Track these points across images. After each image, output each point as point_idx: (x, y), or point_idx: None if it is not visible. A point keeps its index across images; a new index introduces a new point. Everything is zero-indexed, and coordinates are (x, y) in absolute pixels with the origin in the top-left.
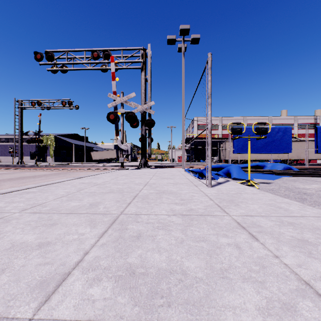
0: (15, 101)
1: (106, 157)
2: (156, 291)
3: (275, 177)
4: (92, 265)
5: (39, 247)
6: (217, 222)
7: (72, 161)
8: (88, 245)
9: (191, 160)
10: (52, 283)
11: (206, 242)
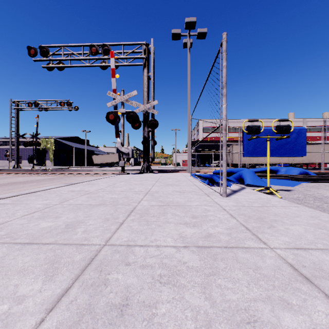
0: (11, 102)
1: (107, 161)
2: None
3: (294, 183)
4: None
5: None
6: (257, 266)
7: (73, 165)
8: None
9: (196, 164)
10: None
11: (256, 326)
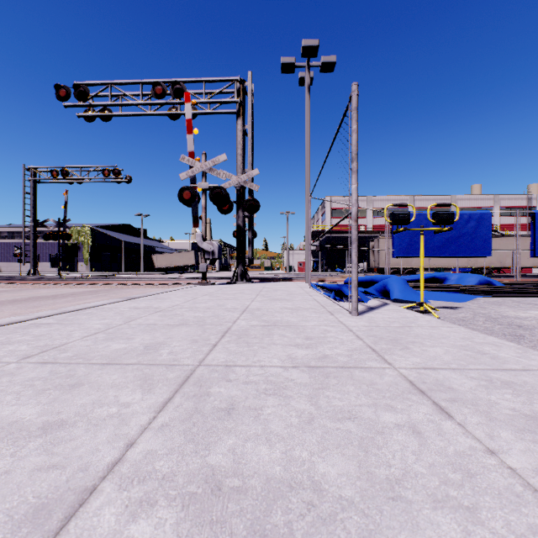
0: (24, 169)
1: (177, 264)
2: (262, 530)
3: (465, 298)
4: (140, 471)
5: (44, 431)
6: (373, 382)
7: (121, 270)
8: (134, 428)
9: (321, 269)
10: (58, 510)
11: (355, 420)
